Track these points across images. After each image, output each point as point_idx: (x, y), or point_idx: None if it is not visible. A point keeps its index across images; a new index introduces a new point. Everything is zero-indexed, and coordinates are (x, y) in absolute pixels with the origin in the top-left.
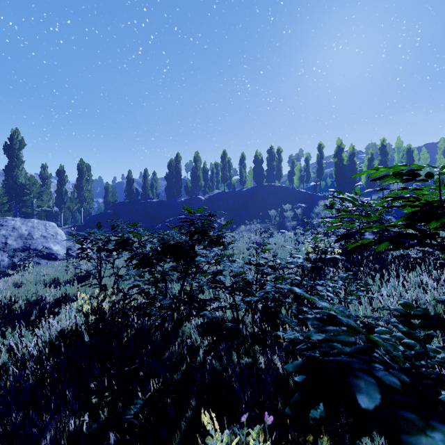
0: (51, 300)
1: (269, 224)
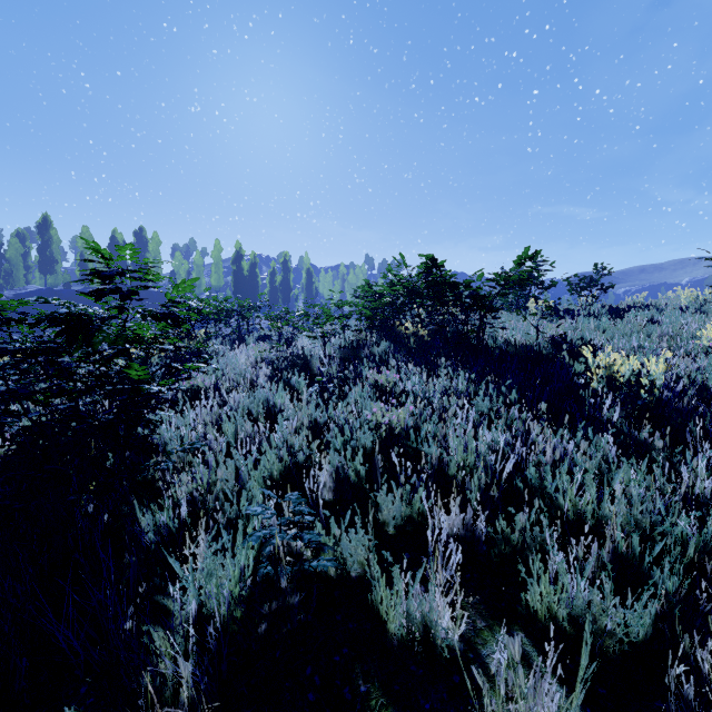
0: None
1: None
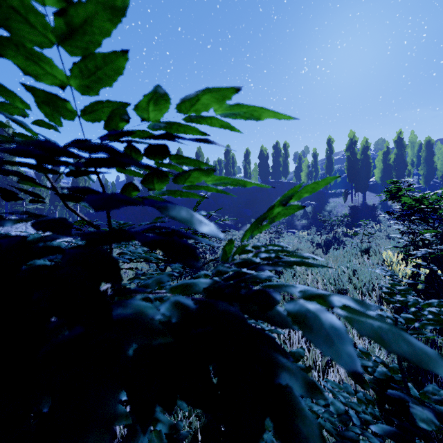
0: None
1: (277, 223)
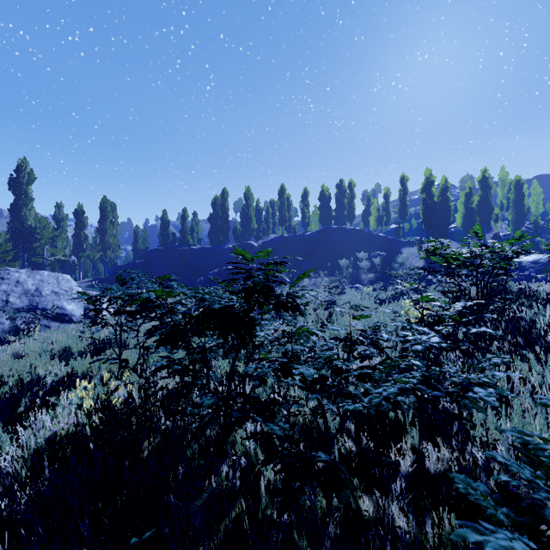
0: (49, 383)
1: (339, 277)
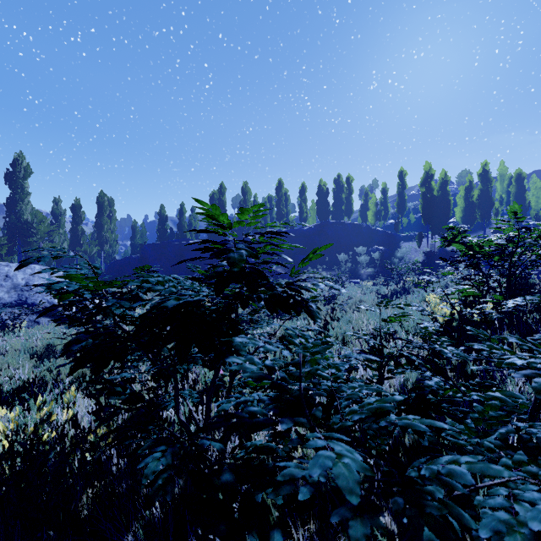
0: None
1: (338, 271)
